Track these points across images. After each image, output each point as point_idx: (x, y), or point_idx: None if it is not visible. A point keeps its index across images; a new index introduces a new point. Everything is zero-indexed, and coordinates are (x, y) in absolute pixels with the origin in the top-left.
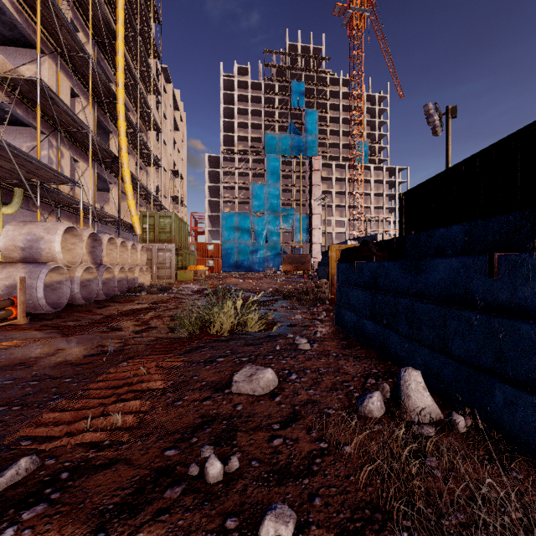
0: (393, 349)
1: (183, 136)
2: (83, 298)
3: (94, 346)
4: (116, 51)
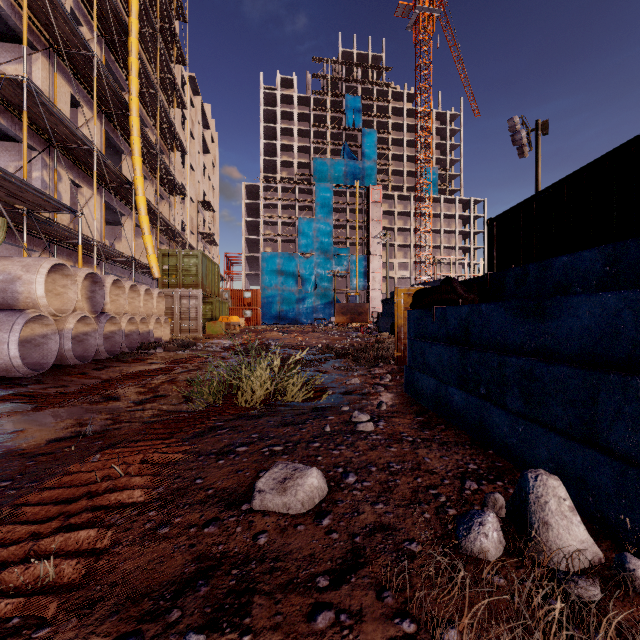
0: (496, 432)
1: (215, 161)
2: (77, 357)
3: (69, 425)
4: (129, 50)
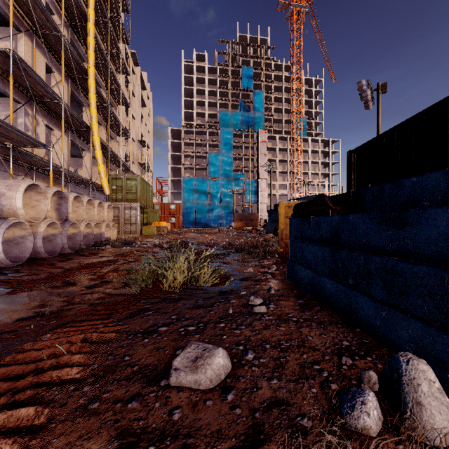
0: (362, 315)
1: (150, 112)
2: (48, 252)
3: (33, 306)
4: (87, 32)
